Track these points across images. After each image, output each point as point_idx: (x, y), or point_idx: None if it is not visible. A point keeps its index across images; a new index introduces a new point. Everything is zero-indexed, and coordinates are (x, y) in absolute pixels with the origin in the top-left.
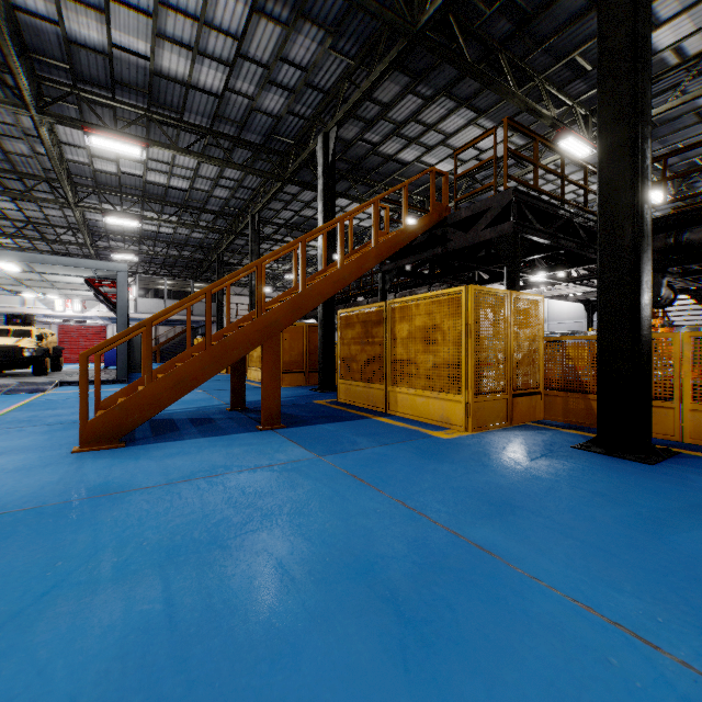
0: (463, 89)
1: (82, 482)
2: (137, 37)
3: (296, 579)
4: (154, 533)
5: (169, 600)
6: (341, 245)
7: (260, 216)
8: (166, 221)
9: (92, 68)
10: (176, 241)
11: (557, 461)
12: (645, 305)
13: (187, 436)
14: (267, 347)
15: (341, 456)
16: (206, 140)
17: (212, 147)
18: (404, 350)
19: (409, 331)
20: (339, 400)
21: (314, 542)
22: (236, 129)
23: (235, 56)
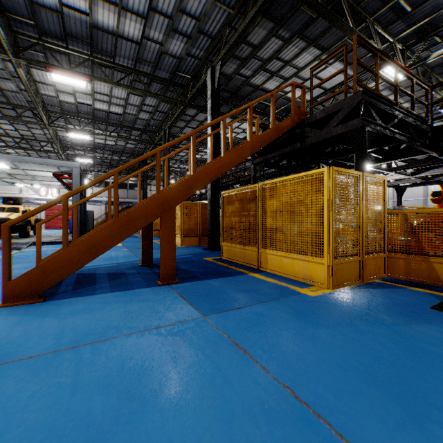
0: (312, 31)
1: None
2: None
3: None
4: None
5: None
6: (224, 138)
7: (170, 132)
8: (108, 135)
9: (50, 24)
10: (116, 150)
11: (428, 326)
12: None
13: (98, 290)
14: (164, 218)
15: (224, 316)
16: (132, 77)
17: (136, 82)
18: (273, 221)
19: (277, 206)
20: (222, 258)
21: None
22: (151, 69)
23: (148, 10)
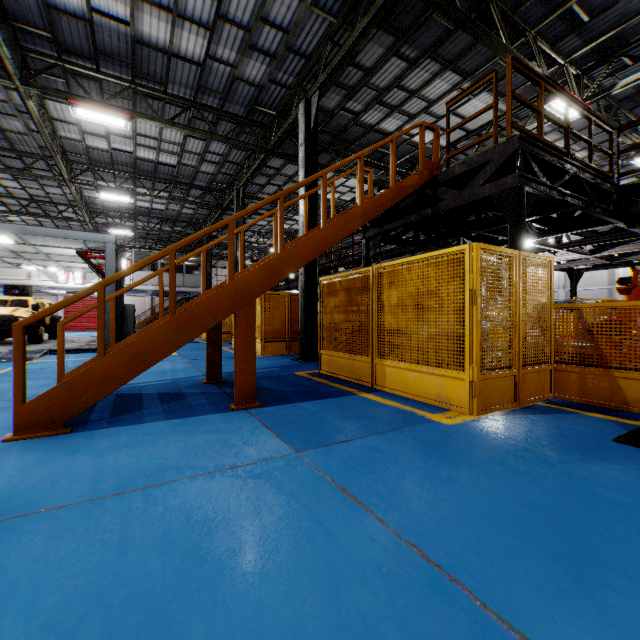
0: (449, 49)
1: None
2: (116, 1)
3: None
4: (16, 623)
5: None
6: (324, 202)
7: (245, 191)
8: (156, 196)
9: (74, 37)
10: (168, 217)
11: (608, 464)
12: None
13: (147, 417)
14: (240, 315)
15: (325, 452)
16: (191, 113)
17: (196, 120)
18: (393, 319)
19: (399, 298)
20: (321, 372)
21: None
22: (219, 101)
23: (215, 18)
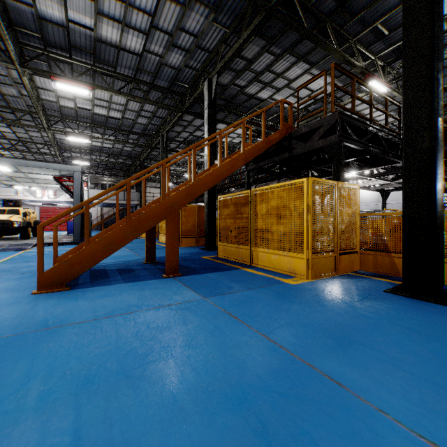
0: (301, 49)
1: (33, 317)
2: (85, 15)
3: (184, 409)
4: (76, 363)
5: (77, 431)
6: (220, 151)
7: (167, 136)
8: (106, 139)
9: (56, 37)
10: (113, 153)
11: (376, 302)
12: (438, 190)
13: (113, 281)
14: (169, 220)
15: (220, 298)
16: (132, 85)
17: (135, 90)
18: (263, 222)
19: (267, 210)
20: (219, 256)
21: (199, 372)
22: (151, 78)
23: (149, 27)
